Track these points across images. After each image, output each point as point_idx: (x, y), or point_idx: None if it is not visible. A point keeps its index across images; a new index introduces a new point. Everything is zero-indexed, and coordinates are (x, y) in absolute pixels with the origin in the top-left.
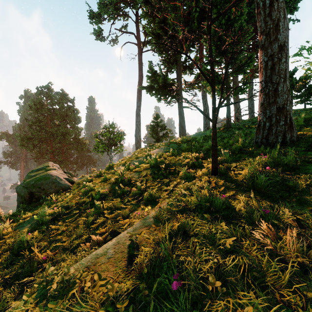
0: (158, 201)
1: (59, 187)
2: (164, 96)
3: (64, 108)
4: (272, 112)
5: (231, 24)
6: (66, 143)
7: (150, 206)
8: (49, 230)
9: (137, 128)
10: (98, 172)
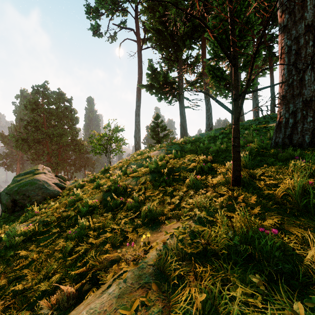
0: (160, 220)
1: (47, 194)
2: (165, 95)
3: (61, 108)
4: (297, 106)
5: (237, 16)
6: (63, 144)
7: (150, 227)
8: (16, 258)
9: (136, 129)
10: (92, 177)
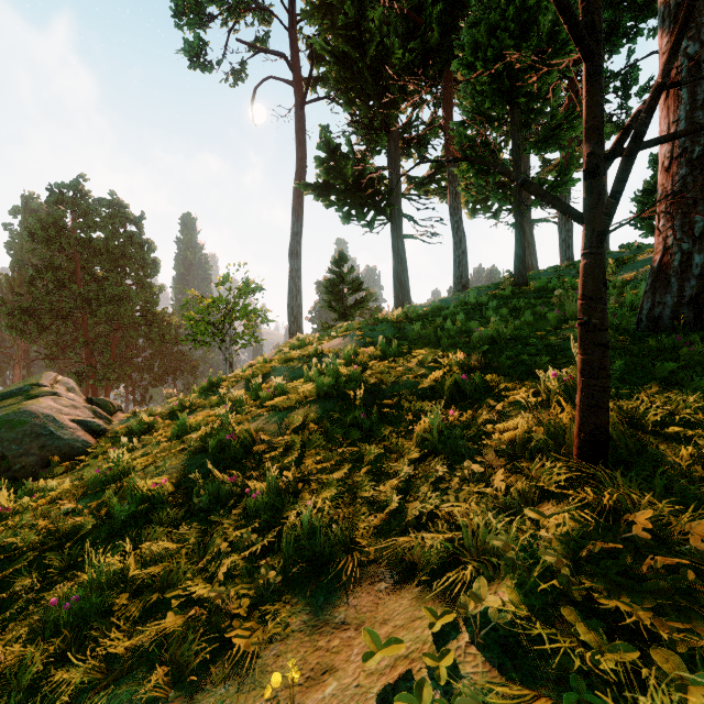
0: (342, 565)
1: (54, 450)
2: (358, 210)
3: (118, 238)
4: None
5: (529, 20)
6: (121, 321)
7: (309, 599)
8: None
9: (292, 287)
10: (174, 403)
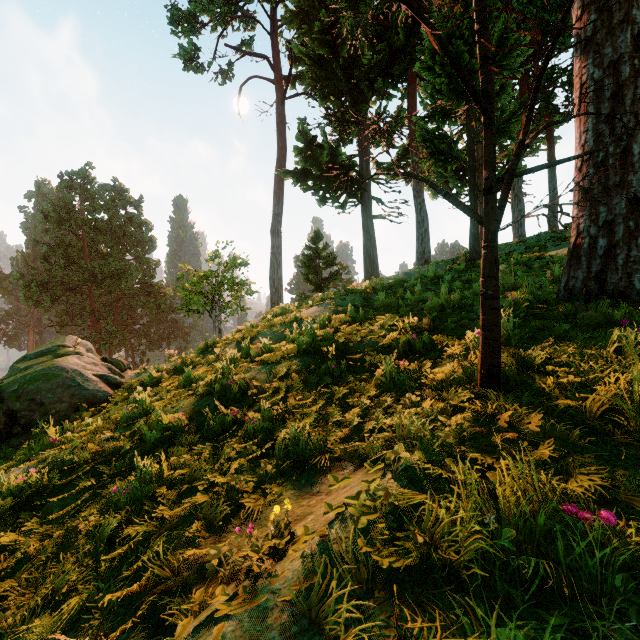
0: (317, 463)
1: (81, 399)
2: (332, 193)
3: (120, 219)
4: (615, 212)
5: None
6: (123, 292)
7: (295, 482)
8: None
9: (274, 262)
10: (177, 361)
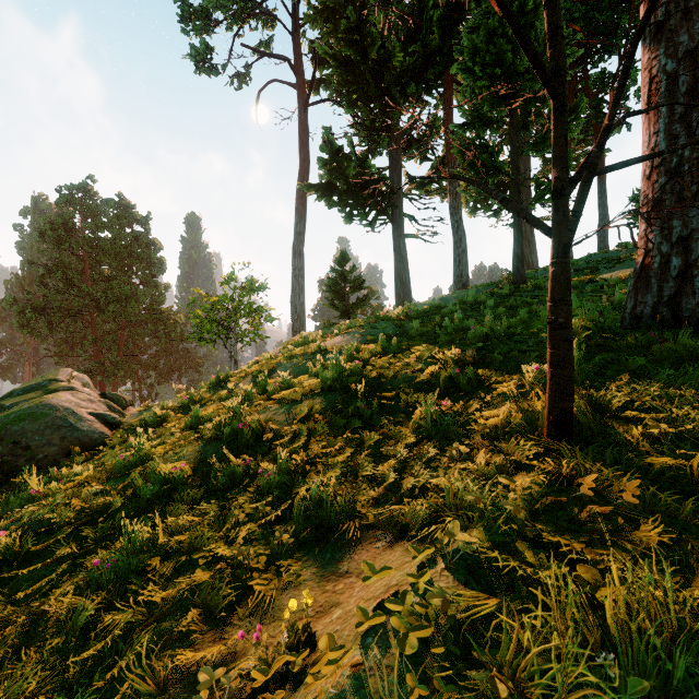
0: (345, 531)
1: (74, 441)
2: (360, 210)
3: (125, 238)
4: (691, 226)
5: (527, 26)
6: (128, 319)
7: (317, 556)
8: None
9: (295, 286)
10: (185, 398)
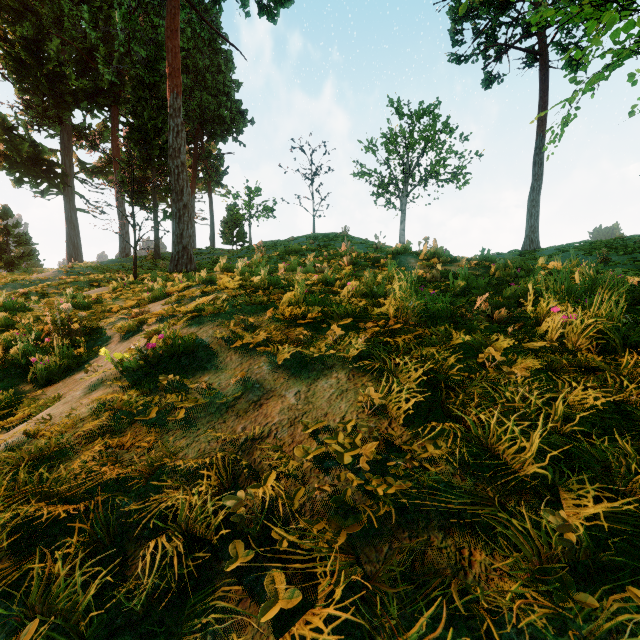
0: None
1: None
2: (32, 179)
3: None
4: (180, 249)
5: (160, 132)
6: None
7: None
8: None
9: None
10: None
